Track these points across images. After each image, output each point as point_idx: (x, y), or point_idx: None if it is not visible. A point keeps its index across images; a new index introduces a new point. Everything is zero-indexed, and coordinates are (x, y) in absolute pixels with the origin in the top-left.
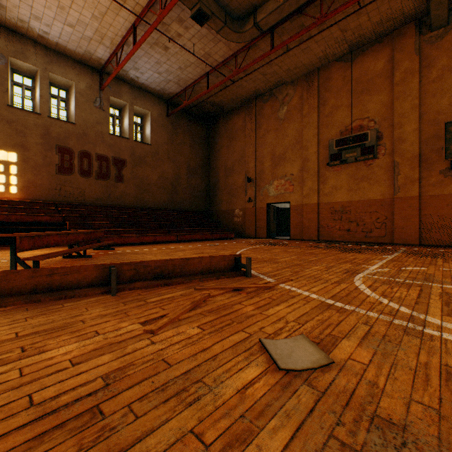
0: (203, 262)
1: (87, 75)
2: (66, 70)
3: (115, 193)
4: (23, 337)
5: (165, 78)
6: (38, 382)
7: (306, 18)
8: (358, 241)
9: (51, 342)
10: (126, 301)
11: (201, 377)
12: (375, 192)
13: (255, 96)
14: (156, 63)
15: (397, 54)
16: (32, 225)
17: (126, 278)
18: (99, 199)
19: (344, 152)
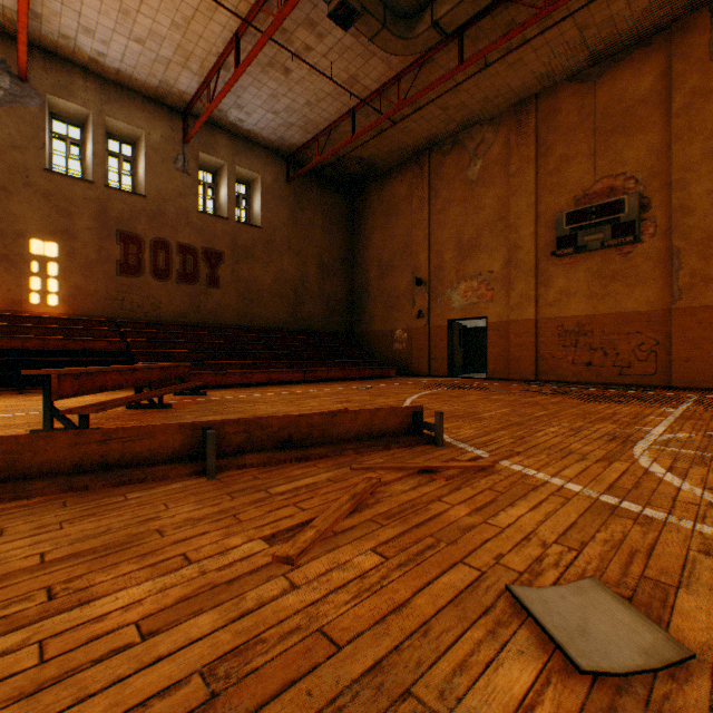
0: (359, 419)
1: (164, 120)
2: (132, 113)
3: (206, 305)
4: (53, 565)
5: (285, 121)
6: (73, 681)
7: (518, 10)
8: (606, 382)
9: (103, 579)
10: (233, 490)
11: (409, 683)
12: (637, 299)
13: (428, 145)
14: (270, 97)
15: (678, 62)
16: (81, 356)
17: (231, 447)
18: (182, 314)
19: (581, 234)
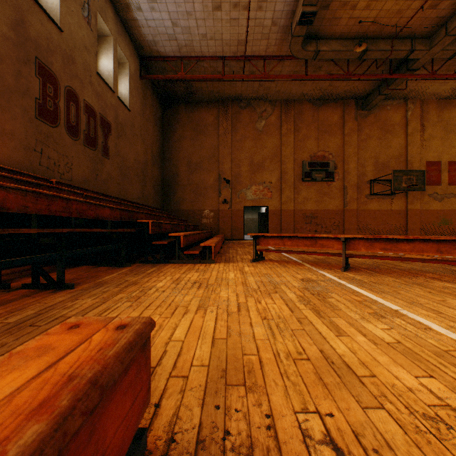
0: None
1: None
2: None
3: (102, 174)
4: None
5: (174, 33)
6: None
7: (327, 65)
8: None
9: None
10: None
11: None
12: (333, 204)
13: (233, 98)
14: (185, 12)
15: (346, 115)
16: None
17: None
18: (86, 181)
19: (314, 173)
